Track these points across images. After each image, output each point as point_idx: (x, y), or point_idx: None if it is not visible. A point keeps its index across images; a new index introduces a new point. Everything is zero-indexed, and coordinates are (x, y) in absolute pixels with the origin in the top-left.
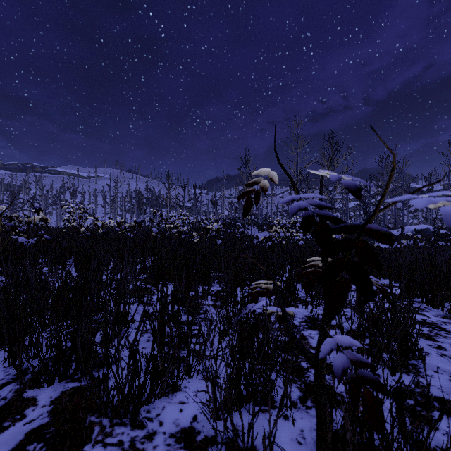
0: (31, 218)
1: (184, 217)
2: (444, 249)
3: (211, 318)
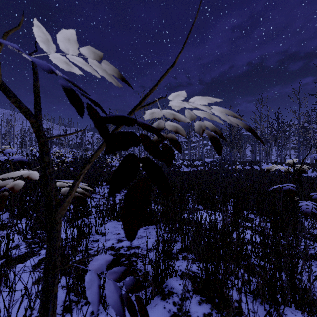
0: None
1: (57, 153)
2: (204, 171)
3: None
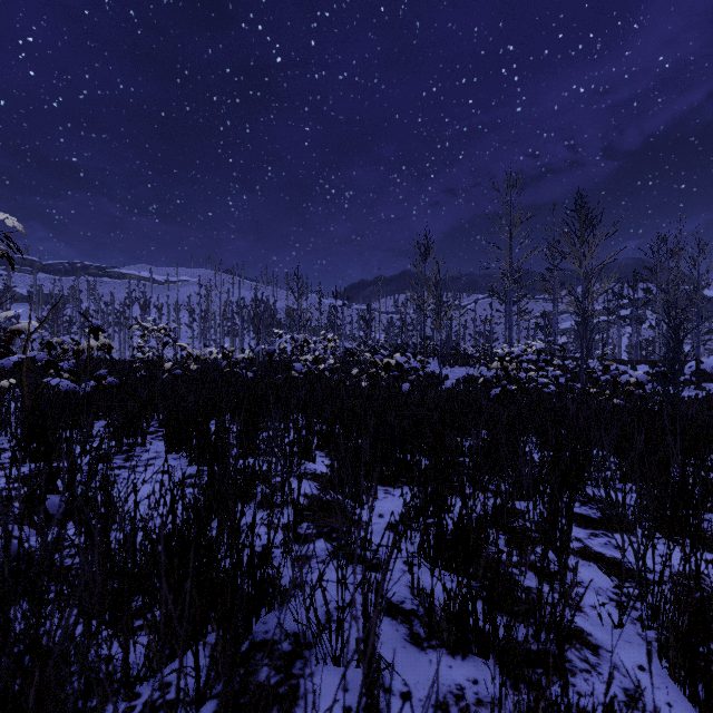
0: (83, 346)
1: (329, 343)
2: None
3: (577, 630)
